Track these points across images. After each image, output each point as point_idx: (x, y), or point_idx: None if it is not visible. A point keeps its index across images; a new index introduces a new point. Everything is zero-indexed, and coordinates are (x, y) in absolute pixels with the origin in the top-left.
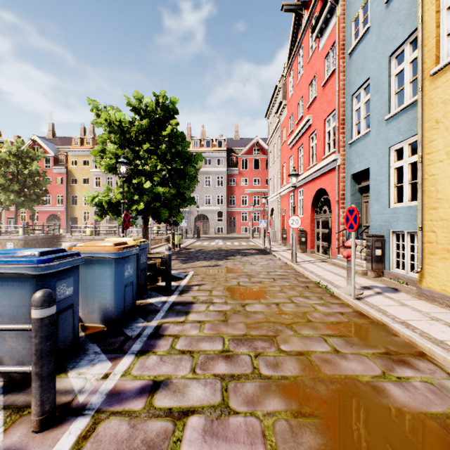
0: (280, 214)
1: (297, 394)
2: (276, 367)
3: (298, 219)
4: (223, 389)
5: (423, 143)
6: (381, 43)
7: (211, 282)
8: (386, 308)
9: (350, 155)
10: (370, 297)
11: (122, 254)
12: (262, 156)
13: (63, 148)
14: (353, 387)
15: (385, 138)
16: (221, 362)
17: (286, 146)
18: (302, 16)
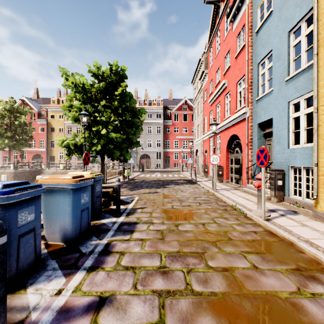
0: (202, 153)
1: (226, 312)
2: (206, 283)
3: (217, 157)
4: (161, 306)
5: (318, 97)
6: (282, 23)
7: (152, 205)
8: (291, 228)
9: (257, 109)
10: (276, 219)
11: (79, 185)
12: (189, 112)
13: (44, 106)
14: (274, 303)
15: (285, 95)
16: (158, 278)
17: (207, 104)
18: (219, 7)
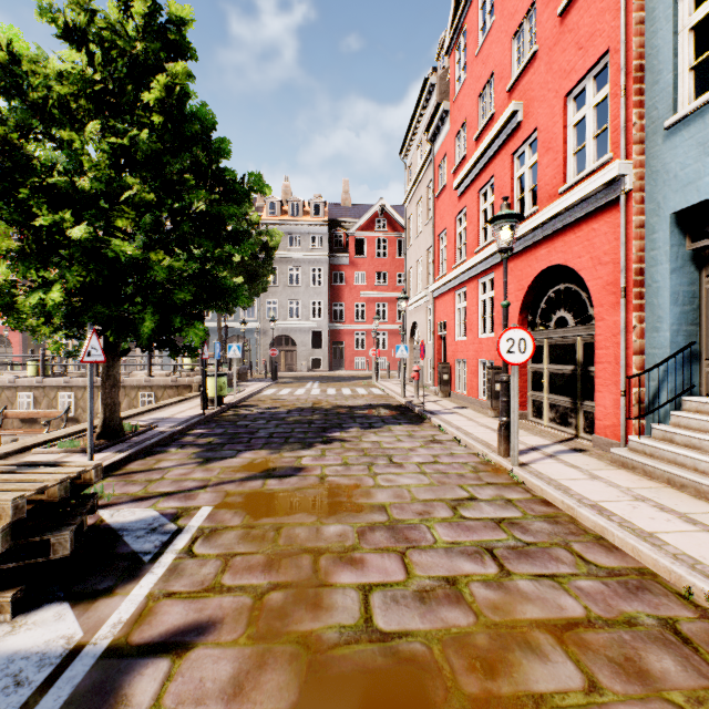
0: (433, 332)
1: None
2: None
3: (526, 337)
4: None
5: None
6: None
7: (250, 601)
8: None
9: (670, 159)
10: None
11: None
12: (391, 234)
13: None
14: None
15: None
16: None
17: (448, 195)
18: None
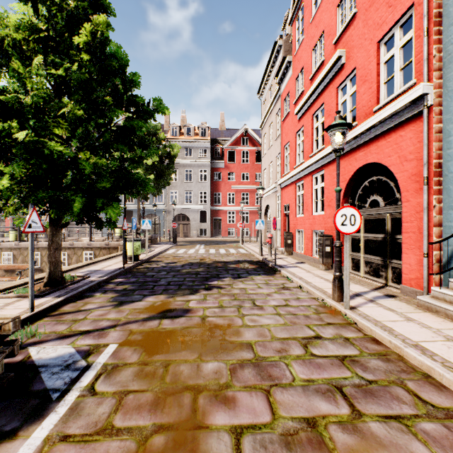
0: (280, 211)
1: None
2: None
3: (355, 213)
4: None
5: None
6: None
7: (134, 447)
8: None
9: None
10: None
11: None
12: (252, 147)
13: None
14: None
15: None
16: None
17: (291, 119)
18: None
